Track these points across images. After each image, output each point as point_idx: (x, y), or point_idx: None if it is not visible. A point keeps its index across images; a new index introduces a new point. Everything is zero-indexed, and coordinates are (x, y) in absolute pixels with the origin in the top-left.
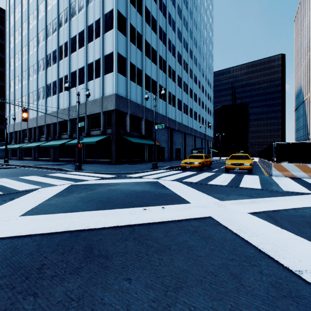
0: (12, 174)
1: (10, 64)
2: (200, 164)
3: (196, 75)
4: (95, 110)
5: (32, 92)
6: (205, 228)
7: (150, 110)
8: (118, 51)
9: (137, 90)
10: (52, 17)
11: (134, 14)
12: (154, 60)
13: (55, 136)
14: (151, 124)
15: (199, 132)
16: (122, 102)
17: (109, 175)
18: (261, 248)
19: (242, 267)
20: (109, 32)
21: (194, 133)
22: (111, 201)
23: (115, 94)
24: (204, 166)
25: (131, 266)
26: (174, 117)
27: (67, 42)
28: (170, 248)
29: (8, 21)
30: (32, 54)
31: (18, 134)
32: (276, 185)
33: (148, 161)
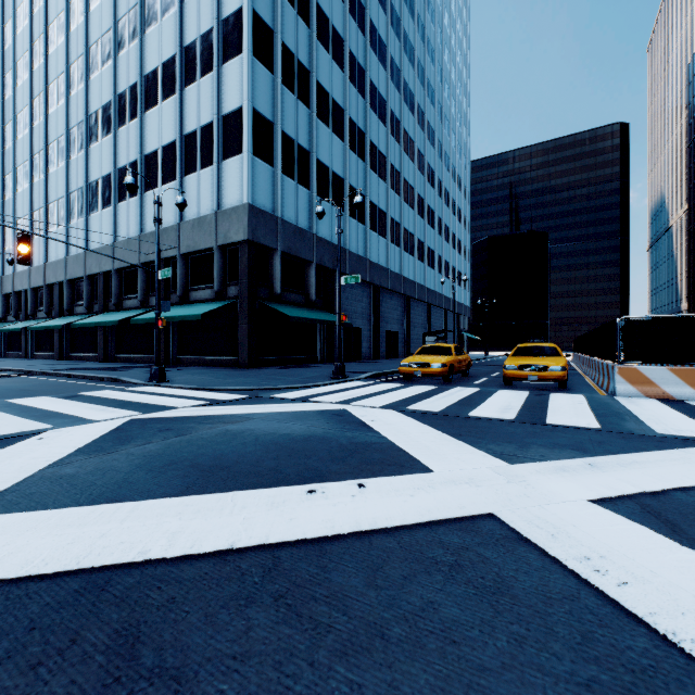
0: None
1: (5, 137)
2: (445, 369)
3: (433, 166)
4: (202, 241)
5: (55, 201)
6: (482, 553)
7: (329, 244)
8: (254, 106)
9: (298, 196)
10: (101, 27)
11: (291, 21)
12: (337, 130)
13: (109, 302)
14: (332, 276)
15: (439, 295)
16: (264, 223)
17: (229, 395)
18: (668, 633)
19: None
20: (233, 61)
21: (429, 297)
22: (223, 466)
23: (247, 204)
24: (454, 372)
25: None
26: (384, 261)
27: (136, 84)
28: (385, 635)
29: None
30: (55, 112)
31: (23, 299)
32: (633, 420)
33: (324, 360)
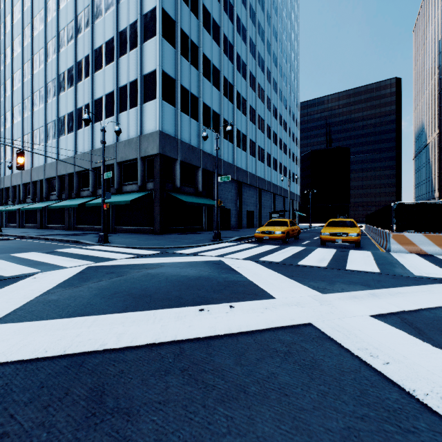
0: (2, 250)
1: (6, 88)
2: (284, 235)
3: (276, 106)
4: (130, 154)
5: (37, 129)
6: (304, 345)
7: (210, 155)
8: (163, 69)
9: (191, 126)
10: (66, 19)
11: (187, 15)
12: (216, 84)
13: (71, 193)
14: (212, 176)
15: (280, 188)
16: (169, 143)
17: (148, 251)
18: (410, 390)
19: (386, 437)
20: (150, 40)
21: (273, 189)
22: (147, 295)
23: (159, 131)
24: (289, 237)
25: (173, 437)
26: (245, 166)
27: (88, 55)
28: (246, 391)
29: (2, 25)
30: (37, 73)
31: (18, 190)
32: (401, 267)
33: (207, 229)
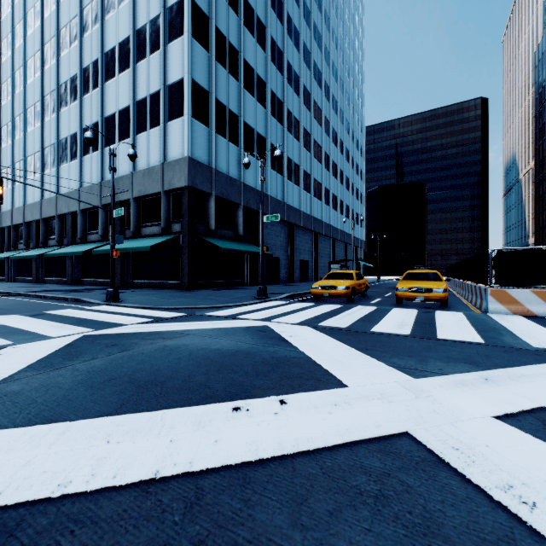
0: None
1: None
2: (348, 291)
3: (336, 129)
4: (151, 187)
5: (32, 155)
6: (404, 479)
7: (254, 190)
8: (193, 78)
9: (229, 151)
10: (69, 14)
11: (224, 10)
12: (261, 99)
13: (76, 237)
14: (256, 216)
15: (341, 231)
16: (201, 173)
17: (170, 313)
18: None
19: None
20: (176, 41)
21: (333, 233)
22: (157, 382)
23: (187, 157)
24: (355, 293)
25: None
26: (298, 204)
27: (97, 60)
28: None
29: None
30: (32, 83)
31: (7, 234)
32: (509, 335)
33: (250, 283)
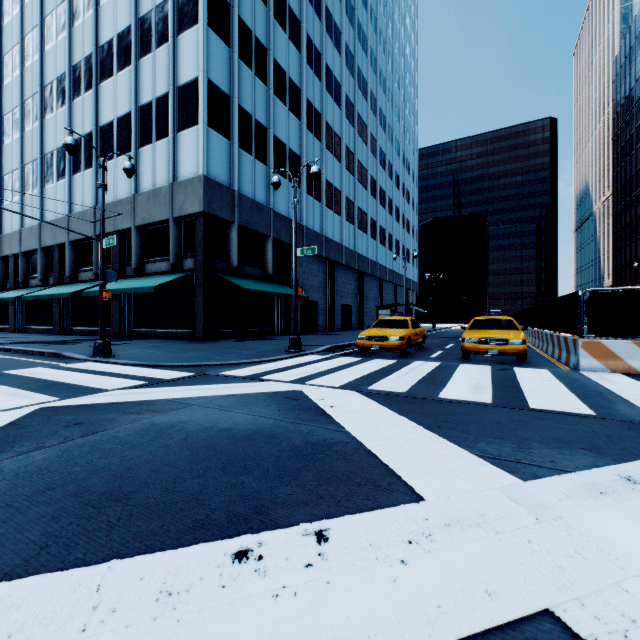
0: None
1: None
2: (403, 342)
3: (384, 150)
4: (157, 213)
5: (9, 173)
6: None
7: (286, 219)
8: (210, 78)
9: (255, 171)
10: None
11: None
12: (294, 109)
13: (64, 275)
14: (289, 251)
15: (390, 271)
16: (220, 196)
17: (173, 372)
18: None
19: None
20: (189, 31)
21: (380, 273)
22: (121, 493)
23: (203, 175)
24: (411, 345)
25: None
26: (339, 238)
27: (91, 55)
28: None
29: None
30: (9, 83)
31: None
32: (622, 402)
33: (281, 332)
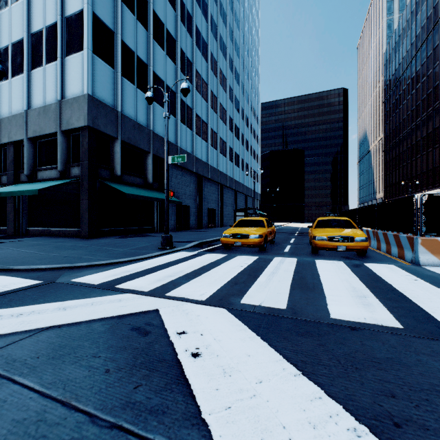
0: None
1: None
2: (262, 239)
3: (238, 98)
4: (47, 127)
5: None
6: None
7: (163, 140)
8: (94, 11)
9: (137, 98)
10: None
11: None
12: (171, 55)
13: None
14: None
15: (242, 185)
16: (105, 114)
17: (15, 281)
18: None
19: None
20: None
21: (236, 186)
22: None
23: (87, 94)
24: (267, 241)
25: None
26: (206, 158)
27: None
28: None
29: None
30: None
31: None
32: None
33: (160, 229)
